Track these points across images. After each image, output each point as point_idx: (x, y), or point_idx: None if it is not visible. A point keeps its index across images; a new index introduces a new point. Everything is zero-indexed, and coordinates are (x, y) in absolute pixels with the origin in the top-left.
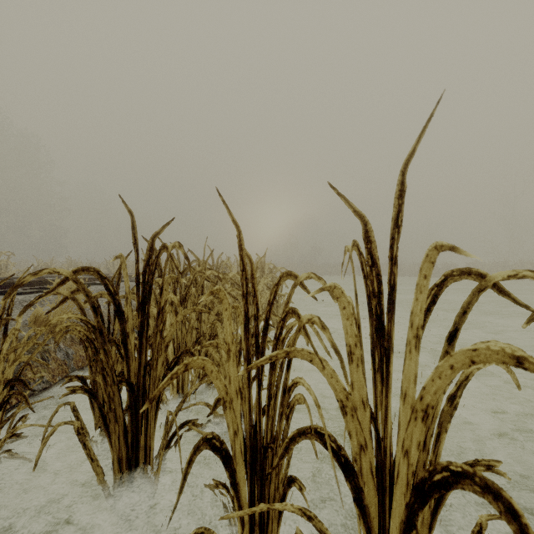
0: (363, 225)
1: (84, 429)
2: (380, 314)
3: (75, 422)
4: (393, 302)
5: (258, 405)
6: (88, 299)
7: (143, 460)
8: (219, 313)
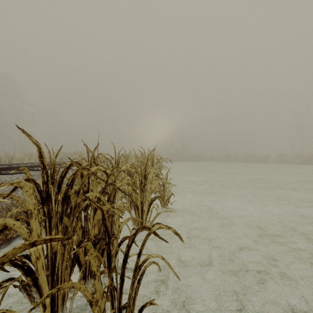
0: None
1: None
2: None
3: None
4: None
5: None
6: None
7: None
8: None
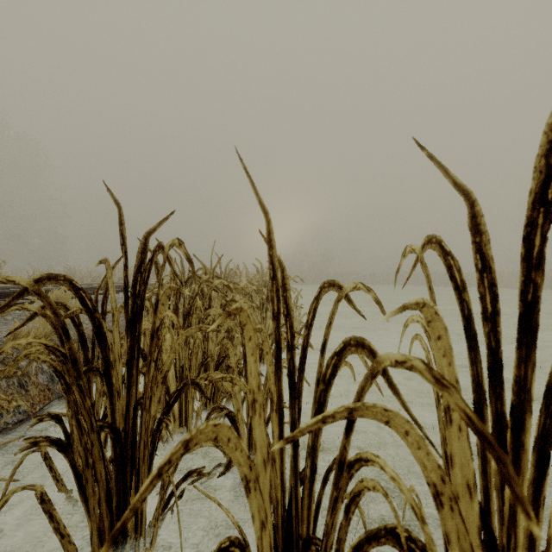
0: (468, 206)
1: (60, 481)
2: (495, 347)
3: (37, 486)
4: (533, 331)
5: (293, 475)
6: (55, 318)
7: (133, 528)
8: (230, 329)
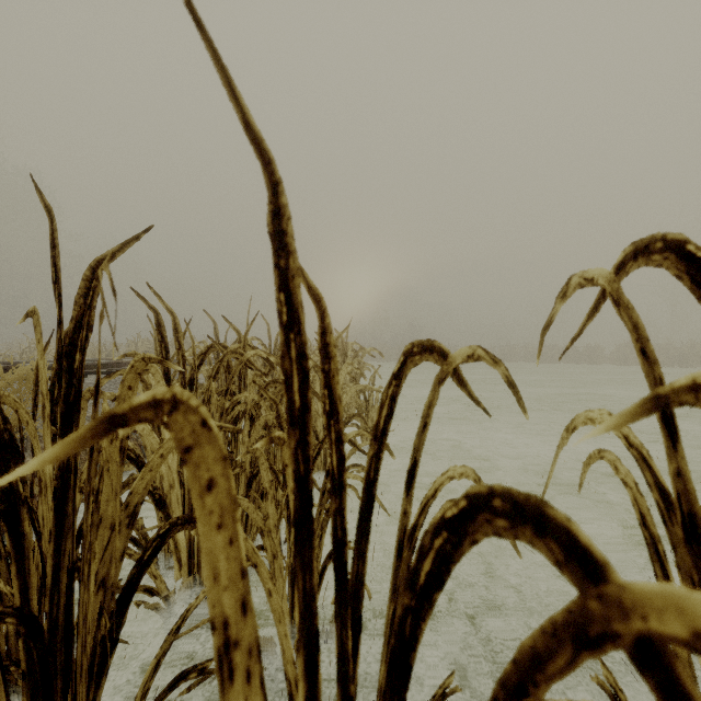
0: None
1: None
2: None
3: None
4: None
5: None
6: None
7: None
8: (271, 424)
